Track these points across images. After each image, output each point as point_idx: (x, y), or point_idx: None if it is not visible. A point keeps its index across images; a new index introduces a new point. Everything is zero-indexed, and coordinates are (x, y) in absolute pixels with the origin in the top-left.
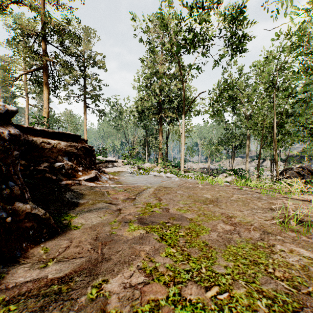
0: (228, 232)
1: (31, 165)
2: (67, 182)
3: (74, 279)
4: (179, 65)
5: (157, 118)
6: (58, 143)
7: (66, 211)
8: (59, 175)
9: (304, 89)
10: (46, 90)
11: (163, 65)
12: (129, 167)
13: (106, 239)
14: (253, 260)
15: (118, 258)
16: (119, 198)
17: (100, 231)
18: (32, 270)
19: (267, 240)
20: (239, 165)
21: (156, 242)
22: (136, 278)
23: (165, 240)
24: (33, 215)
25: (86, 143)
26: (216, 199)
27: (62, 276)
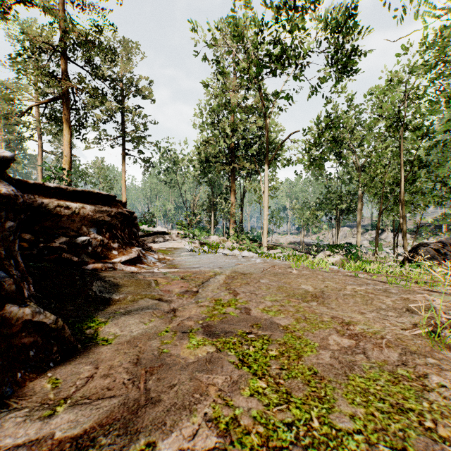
0: (347, 350)
1: (40, 240)
2: (95, 266)
3: (98, 441)
4: (261, 92)
5: (227, 170)
6: (82, 207)
7: (91, 312)
8: (83, 256)
9: (446, 127)
10: (67, 130)
11: (236, 94)
12: (188, 242)
13: (153, 363)
14: (395, 404)
15: (172, 399)
16: (173, 291)
17: (144, 348)
18: (29, 422)
19: (412, 365)
20: (346, 238)
21: (234, 368)
22: (203, 439)
23: (248, 364)
24: (35, 325)
25: (125, 207)
26: (321, 292)
27: (79, 434)
